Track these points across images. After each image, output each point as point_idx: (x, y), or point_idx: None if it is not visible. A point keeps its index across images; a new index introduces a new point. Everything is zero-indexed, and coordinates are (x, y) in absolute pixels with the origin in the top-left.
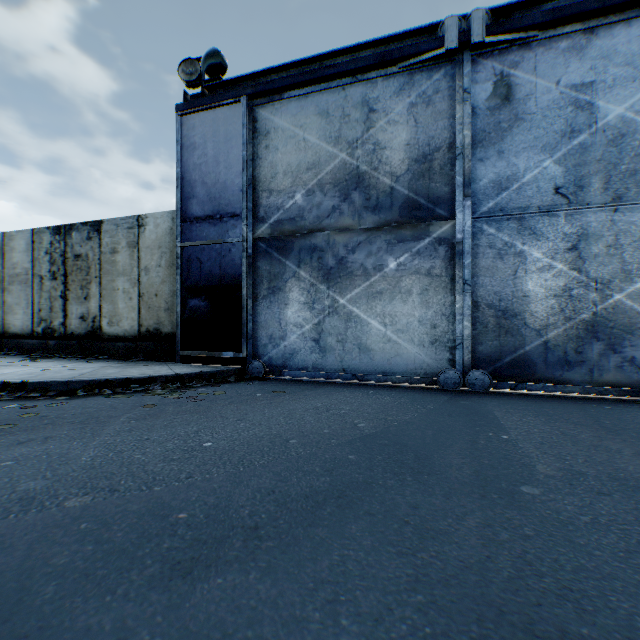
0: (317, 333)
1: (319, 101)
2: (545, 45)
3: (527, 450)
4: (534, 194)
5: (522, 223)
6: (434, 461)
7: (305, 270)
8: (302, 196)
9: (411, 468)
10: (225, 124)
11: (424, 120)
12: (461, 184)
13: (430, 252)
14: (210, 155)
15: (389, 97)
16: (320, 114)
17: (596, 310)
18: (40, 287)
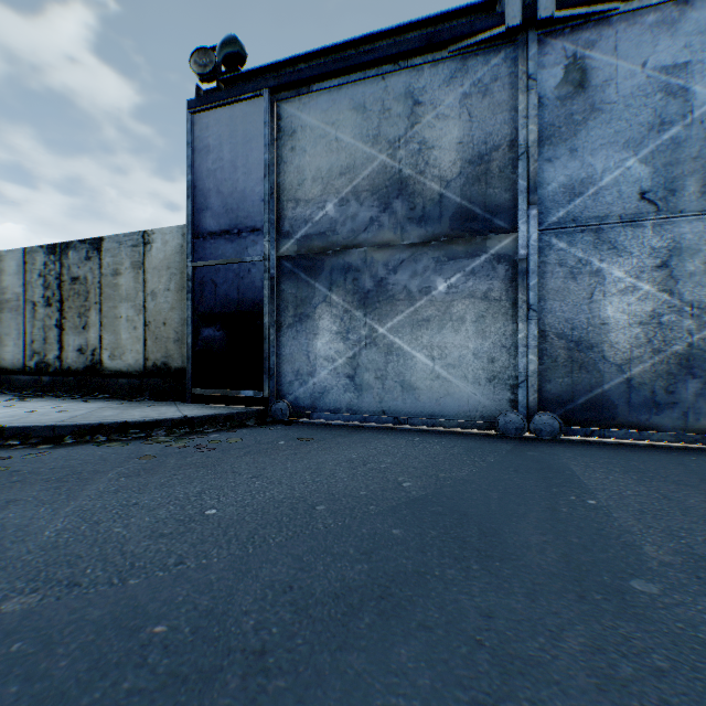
0: (352, 368)
1: (354, 93)
2: (628, 20)
3: (625, 522)
4: (614, 200)
5: (599, 236)
6: (506, 538)
7: (338, 294)
8: (334, 206)
9: (476, 549)
10: (244, 123)
11: (480, 113)
12: (525, 189)
13: (487, 271)
14: (226, 159)
15: (438, 87)
16: (355, 109)
17: (692, 341)
18: (33, 315)
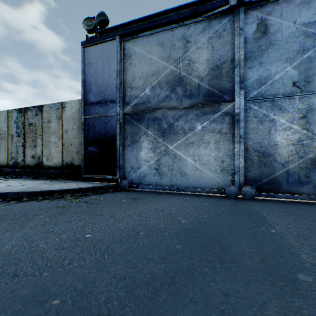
0: (157, 165)
1: (158, 38)
2: (287, 1)
3: (290, 241)
4: (280, 86)
5: (273, 103)
6: (232, 250)
7: (151, 130)
8: (149, 90)
9: (218, 256)
10: (107, 51)
11: (217, 46)
12: (238, 81)
13: (220, 120)
14: (99, 68)
15: (197, 34)
16: (159, 45)
17: None
18: (11, 140)
